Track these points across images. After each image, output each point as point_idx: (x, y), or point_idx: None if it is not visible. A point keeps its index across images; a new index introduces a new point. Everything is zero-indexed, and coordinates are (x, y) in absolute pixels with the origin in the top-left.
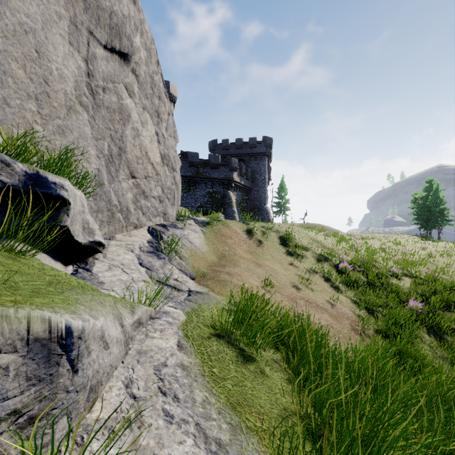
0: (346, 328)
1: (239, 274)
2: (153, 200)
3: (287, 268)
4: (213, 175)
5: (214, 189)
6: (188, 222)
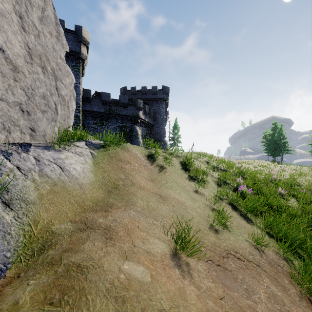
0: (295, 297)
1: (130, 228)
2: (2, 105)
3: (194, 197)
4: (123, 112)
5: (123, 124)
6: (75, 143)
